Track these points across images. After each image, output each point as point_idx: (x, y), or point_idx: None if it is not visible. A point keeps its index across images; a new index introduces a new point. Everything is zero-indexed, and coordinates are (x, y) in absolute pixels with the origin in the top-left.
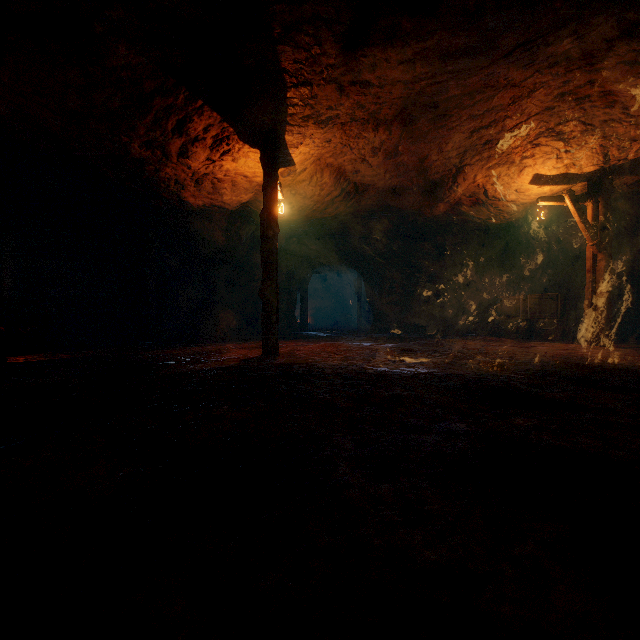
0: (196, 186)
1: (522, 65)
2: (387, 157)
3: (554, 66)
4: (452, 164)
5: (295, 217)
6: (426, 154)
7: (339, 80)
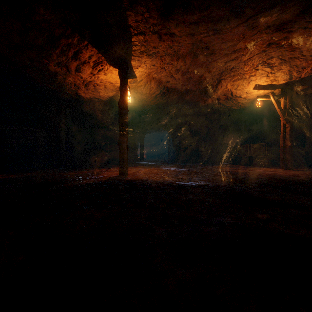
0: (85, 87)
1: (252, 27)
2: (183, 74)
3: (267, 29)
4: (215, 78)
5: (137, 104)
6: (203, 73)
7: (159, 32)
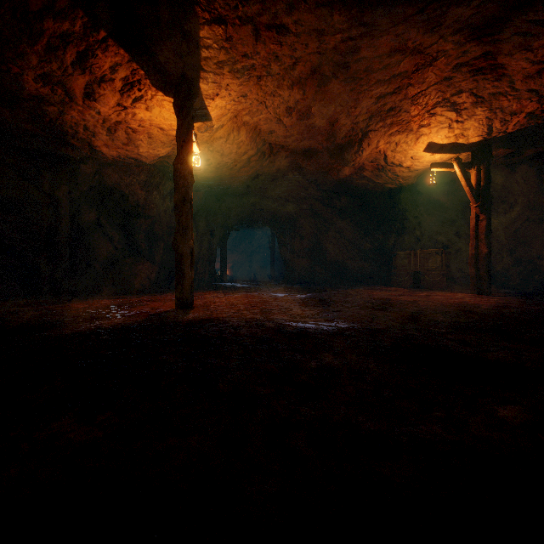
0: (108, 135)
1: (431, 27)
2: (300, 118)
3: (457, 33)
4: (359, 129)
5: (213, 174)
6: (336, 118)
7: (255, 21)
